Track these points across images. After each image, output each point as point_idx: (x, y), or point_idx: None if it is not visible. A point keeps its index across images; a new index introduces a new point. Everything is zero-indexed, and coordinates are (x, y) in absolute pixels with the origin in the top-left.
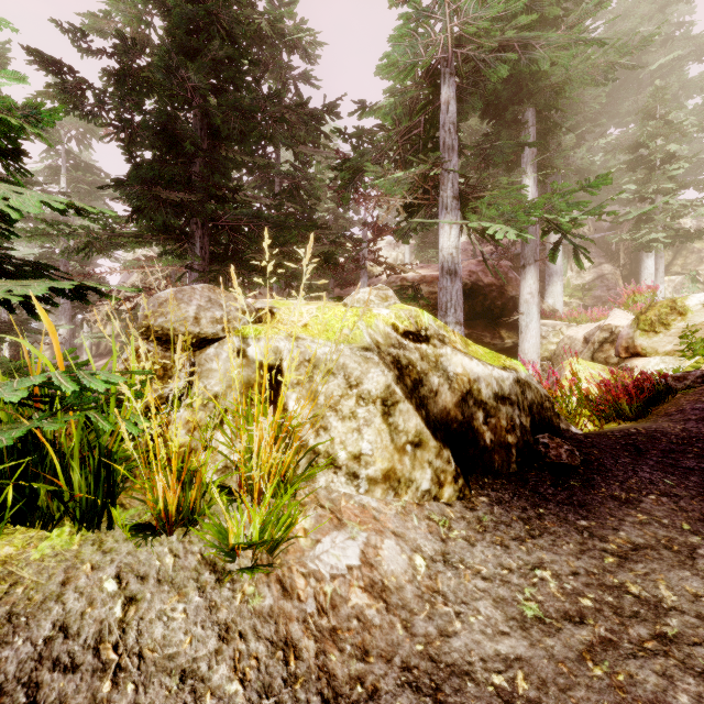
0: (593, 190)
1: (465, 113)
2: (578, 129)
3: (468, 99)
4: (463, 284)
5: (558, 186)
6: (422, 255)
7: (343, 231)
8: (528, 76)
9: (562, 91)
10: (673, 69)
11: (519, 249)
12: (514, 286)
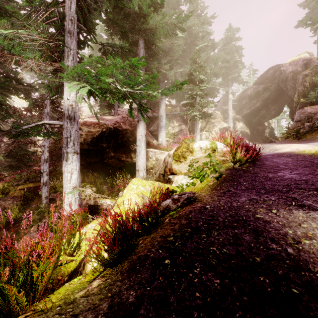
0: (177, 92)
1: (95, 23)
2: (170, 62)
3: (94, 13)
4: (109, 128)
5: (115, 61)
6: (101, 112)
7: (3, 81)
8: (138, 19)
9: (155, 35)
10: (205, 50)
11: (150, 114)
12: None
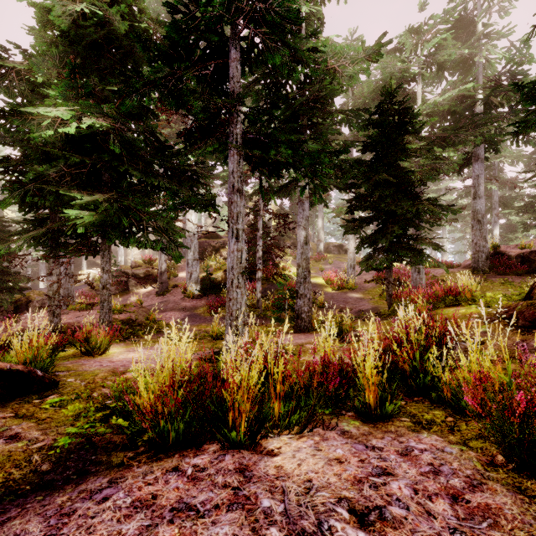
0: None
1: None
2: None
3: None
4: None
5: None
6: None
7: None
8: None
9: None
10: None
11: None
12: (91, 257)
